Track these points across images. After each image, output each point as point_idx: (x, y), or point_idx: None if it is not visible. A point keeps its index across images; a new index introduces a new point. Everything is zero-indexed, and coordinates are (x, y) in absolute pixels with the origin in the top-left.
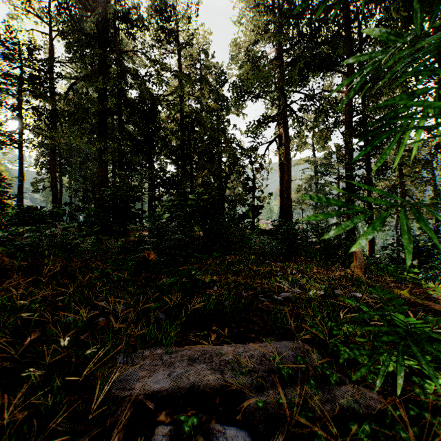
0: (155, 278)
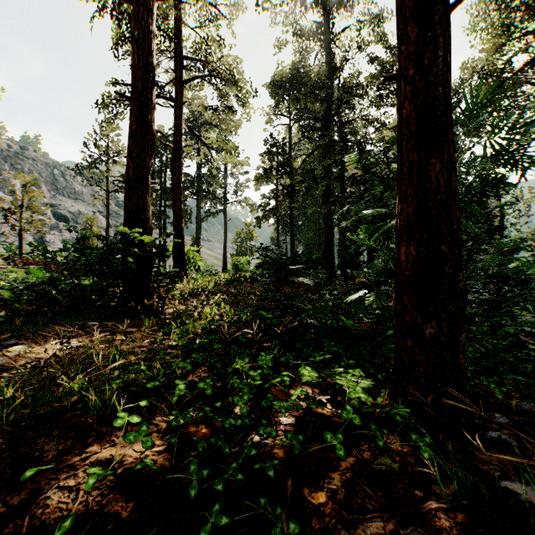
0: None
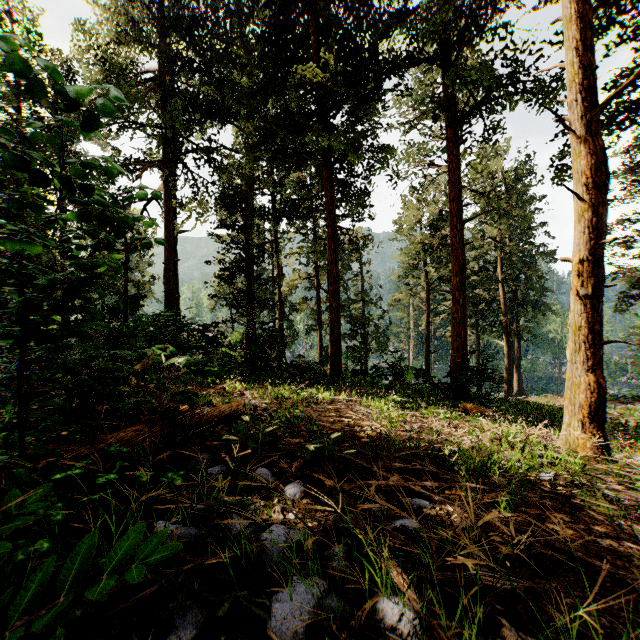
0: None
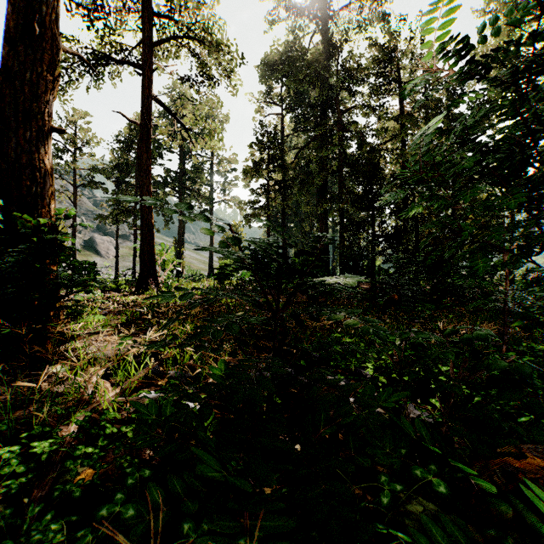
0: (393, 314)
